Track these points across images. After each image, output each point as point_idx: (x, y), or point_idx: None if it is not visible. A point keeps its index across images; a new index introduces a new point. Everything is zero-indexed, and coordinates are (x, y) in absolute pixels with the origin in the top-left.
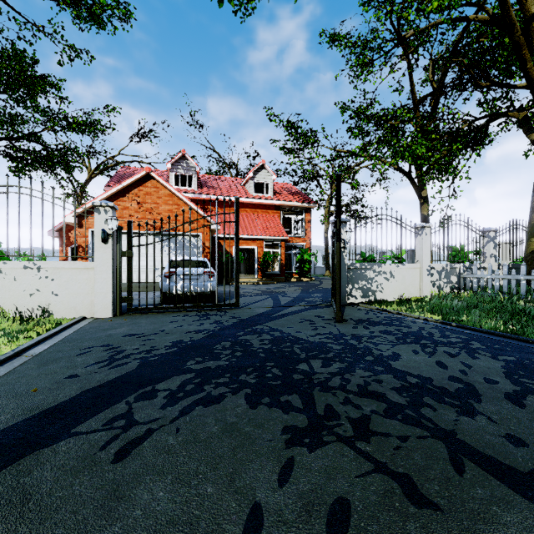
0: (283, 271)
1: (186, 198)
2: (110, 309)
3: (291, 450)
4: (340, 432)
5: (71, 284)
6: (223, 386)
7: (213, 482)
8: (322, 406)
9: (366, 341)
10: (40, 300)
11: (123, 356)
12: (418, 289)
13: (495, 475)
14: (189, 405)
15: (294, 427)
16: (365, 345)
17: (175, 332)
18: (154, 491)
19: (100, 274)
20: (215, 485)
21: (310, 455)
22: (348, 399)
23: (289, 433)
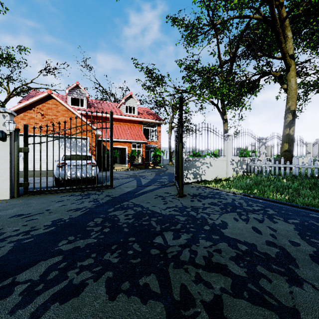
0: (143, 162)
1: (78, 113)
2: (8, 192)
3: None
4: None
5: None
6: (86, 270)
7: None
8: (177, 288)
9: (202, 212)
10: None
11: None
12: (225, 173)
13: None
14: (44, 304)
15: None
16: (201, 215)
17: (58, 211)
18: None
19: None
20: None
21: None
22: (198, 275)
23: None
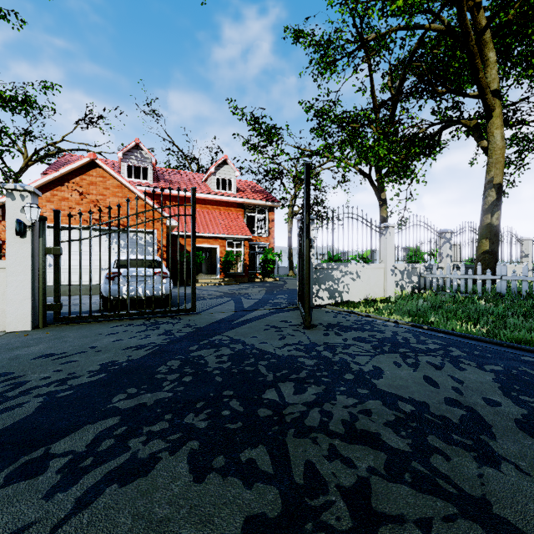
0: (246, 271)
1: (139, 191)
2: (29, 319)
3: None
4: (331, 522)
5: None
6: (158, 439)
7: None
8: (300, 467)
9: (341, 352)
10: None
11: (20, 392)
12: (382, 289)
13: None
14: (96, 485)
15: (260, 519)
16: (340, 357)
17: (110, 349)
18: None
19: (14, 275)
20: None
21: None
22: (334, 448)
23: None
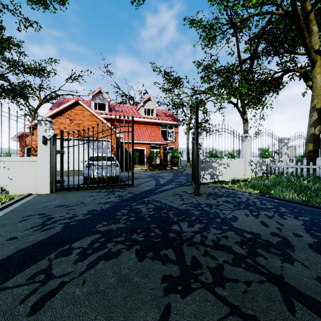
0: (161, 163)
1: (101, 117)
2: (48, 188)
3: (168, 297)
4: (203, 280)
5: (21, 172)
6: (120, 244)
7: None
8: (189, 258)
9: (215, 208)
10: None
11: (52, 222)
12: (243, 173)
13: (317, 313)
14: (95, 260)
15: (170, 276)
16: (214, 210)
17: (91, 203)
18: None
19: (41, 165)
20: None
21: (183, 302)
22: (207, 251)
23: (166, 282)
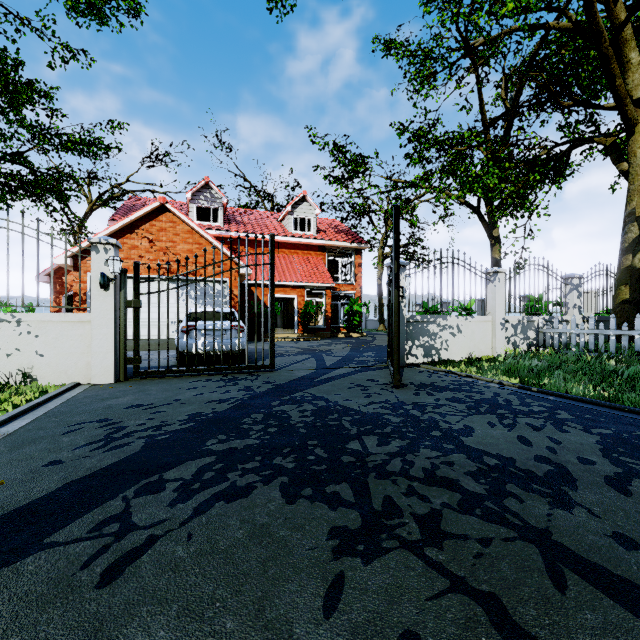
0: (328, 325)
1: (210, 236)
2: (112, 372)
3: (340, 562)
4: (403, 535)
5: (61, 342)
6: (252, 473)
7: (234, 613)
8: (379, 499)
9: (431, 411)
10: (20, 362)
11: (123, 434)
12: (490, 346)
13: (606, 591)
14: (207, 501)
15: (343, 529)
16: (429, 416)
17: (193, 402)
18: (152, 629)
19: (99, 328)
20: (237, 617)
21: (366, 569)
22: (412, 488)
23: (337, 537)
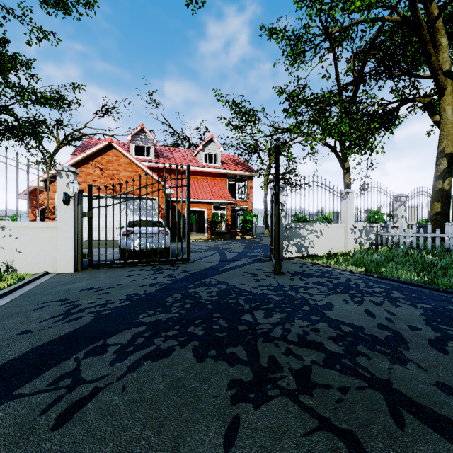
0: (229, 230)
1: (144, 166)
2: (71, 264)
3: (237, 407)
4: (283, 385)
5: (34, 242)
6: (172, 339)
7: (156, 449)
8: (266, 358)
9: (302, 292)
10: (4, 257)
11: (78, 310)
12: (343, 245)
13: (434, 427)
14: (138, 360)
15: (239, 381)
16: (301, 295)
17: (131, 286)
18: None
19: (62, 232)
20: (158, 452)
21: (256, 413)
22: (289, 349)
23: (234, 388)
